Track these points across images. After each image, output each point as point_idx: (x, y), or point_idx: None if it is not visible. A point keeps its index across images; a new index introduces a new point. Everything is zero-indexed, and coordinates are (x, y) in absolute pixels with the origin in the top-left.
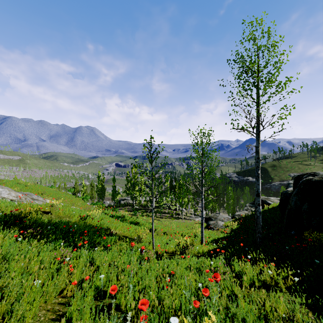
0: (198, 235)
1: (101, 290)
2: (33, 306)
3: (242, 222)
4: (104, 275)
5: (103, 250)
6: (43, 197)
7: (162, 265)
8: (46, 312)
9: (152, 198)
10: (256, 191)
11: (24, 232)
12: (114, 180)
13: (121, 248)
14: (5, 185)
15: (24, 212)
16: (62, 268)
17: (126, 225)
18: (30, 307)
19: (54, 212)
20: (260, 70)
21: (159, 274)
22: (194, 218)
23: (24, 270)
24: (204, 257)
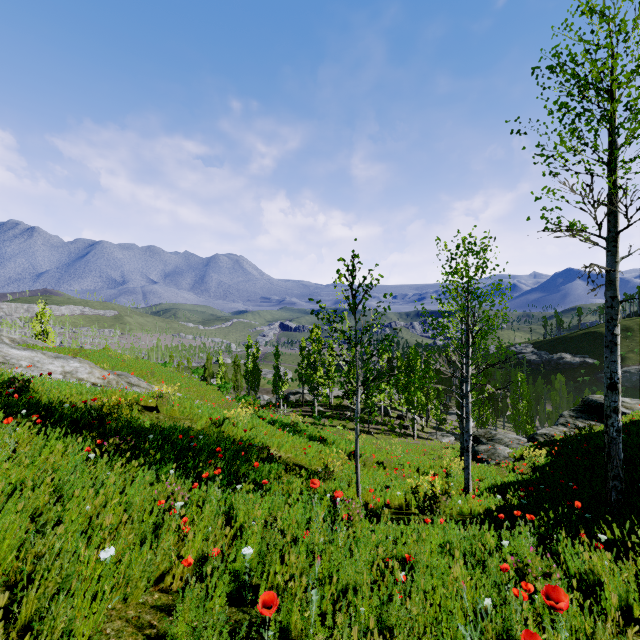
0: (454, 474)
1: (245, 584)
2: (91, 610)
3: (557, 451)
4: (251, 550)
5: (253, 490)
6: (150, 382)
7: (382, 537)
8: (123, 625)
9: (356, 385)
10: (607, 376)
11: (104, 443)
12: (278, 355)
13: (290, 488)
14: (88, 359)
15: (108, 404)
16: (165, 525)
17: (300, 443)
18: (90, 607)
19: (163, 408)
20: (620, 82)
21: (378, 560)
22: (440, 438)
23: (92, 521)
24: (476, 524)
